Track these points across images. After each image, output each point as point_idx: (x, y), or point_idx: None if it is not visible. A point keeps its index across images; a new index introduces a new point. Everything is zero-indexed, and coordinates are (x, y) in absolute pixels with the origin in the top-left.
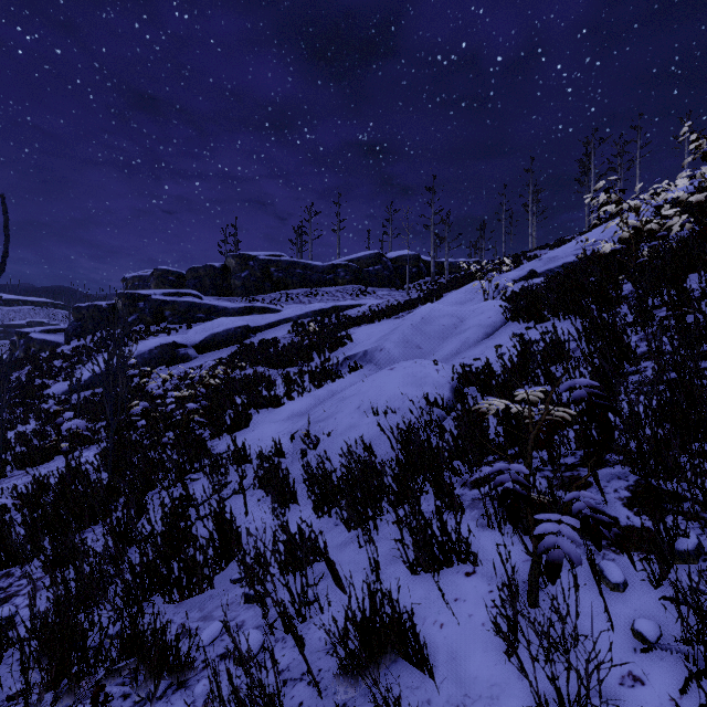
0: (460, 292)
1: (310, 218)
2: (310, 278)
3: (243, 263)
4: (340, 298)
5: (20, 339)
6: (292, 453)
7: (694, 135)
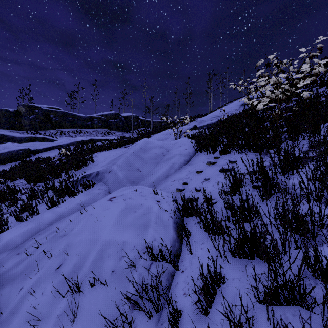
0: (160, 134)
1: (78, 90)
2: (77, 123)
3: (31, 110)
4: (95, 135)
5: None
6: None
7: (275, 61)
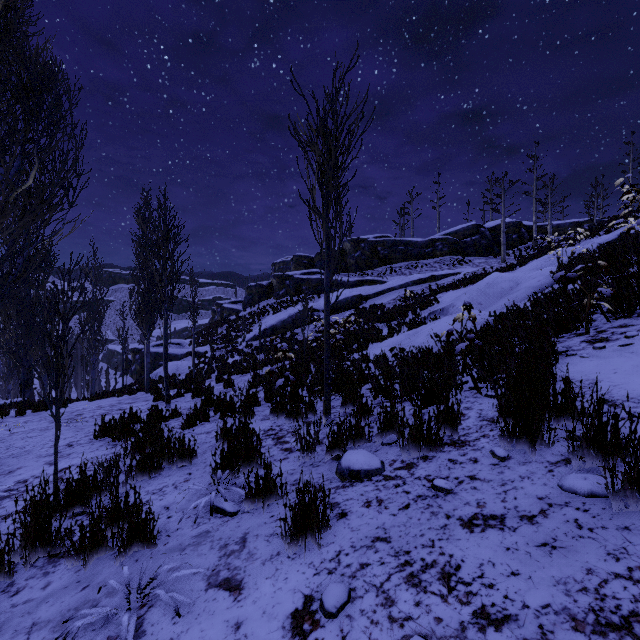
0: (541, 259)
1: (412, 199)
2: (411, 253)
3: (356, 245)
4: (438, 269)
5: (218, 308)
6: (391, 358)
7: None
